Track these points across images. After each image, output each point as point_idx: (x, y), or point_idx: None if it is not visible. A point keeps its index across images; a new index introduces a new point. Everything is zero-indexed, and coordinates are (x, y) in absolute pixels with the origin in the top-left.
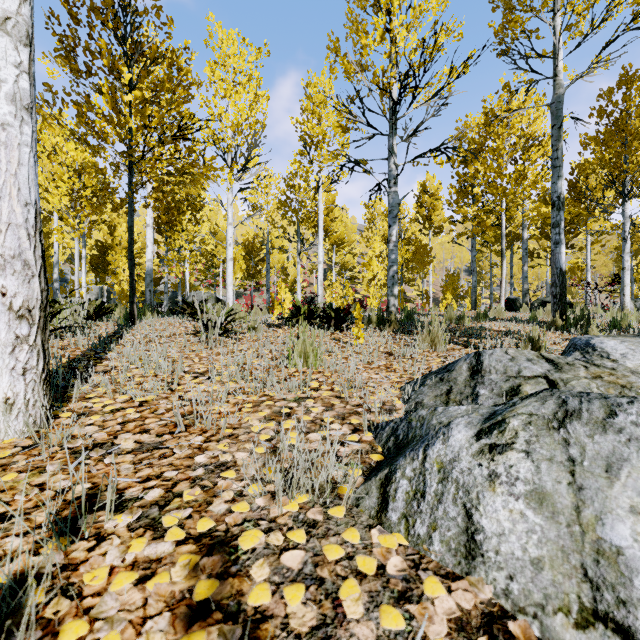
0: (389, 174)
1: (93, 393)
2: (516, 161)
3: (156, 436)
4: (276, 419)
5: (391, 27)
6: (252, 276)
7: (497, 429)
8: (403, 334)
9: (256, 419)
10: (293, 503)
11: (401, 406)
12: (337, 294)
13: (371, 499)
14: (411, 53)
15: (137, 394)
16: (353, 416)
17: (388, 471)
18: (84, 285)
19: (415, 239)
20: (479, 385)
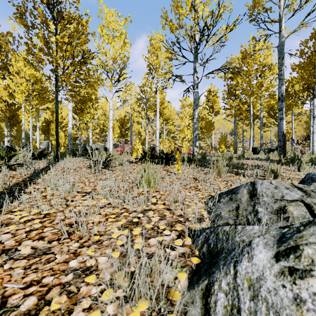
0: (194, 82)
1: (18, 208)
2: (257, 78)
3: (47, 242)
4: (129, 227)
5: (195, 3)
6: (123, 136)
7: (293, 254)
8: (201, 167)
9: (116, 227)
10: (135, 312)
11: (207, 216)
12: (166, 145)
13: (196, 309)
14: (205, 18)
15: (43, 209)
16: (178, 224)
17: (207, 282)
18: (38, 141)
19: (205, 117)
20: (257, 204)
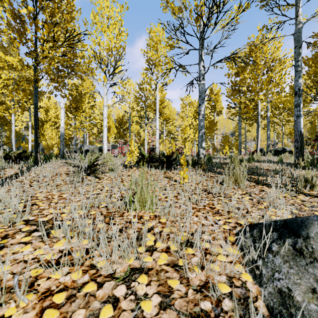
0: (199, 73)
1: None
2: (263, 74)
3: None
4: None
5: None
6: (121, 137)
7: None
8: (210, 172)
9: None
10: None
11: (255, 289)
12: (166, 146)
13: None
14: None
15: None
16: None
17: None
18: (30, 141)
19: (207, 117)
20: None
